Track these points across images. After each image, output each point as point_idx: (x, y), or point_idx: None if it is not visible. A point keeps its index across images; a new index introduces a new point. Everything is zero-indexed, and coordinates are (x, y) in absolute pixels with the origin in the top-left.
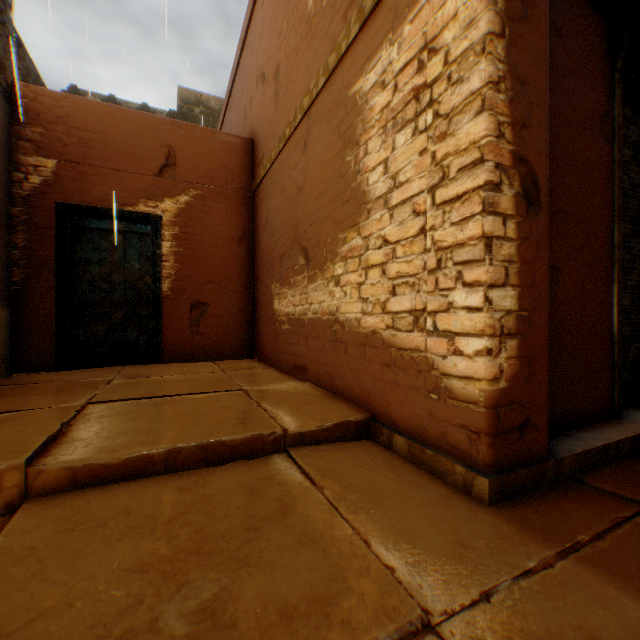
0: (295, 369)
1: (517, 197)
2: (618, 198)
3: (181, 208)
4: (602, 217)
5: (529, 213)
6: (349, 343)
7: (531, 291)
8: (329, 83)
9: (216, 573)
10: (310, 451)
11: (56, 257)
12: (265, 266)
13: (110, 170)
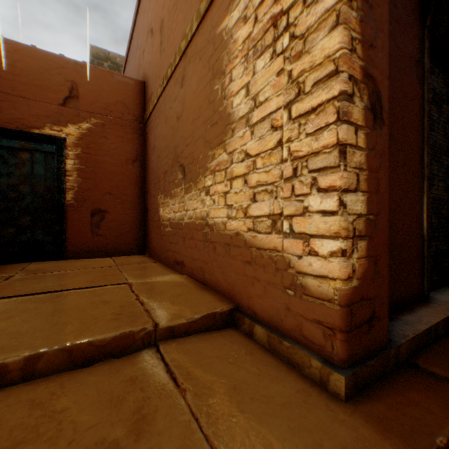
0: (175, 264)
1: (366, 110)
2: (427, 128)
3: (83, 133)
4: (416, 142)
5: (375, 126)
6: (217, 243)
7: (376, 197)
8: (201, 26)
9: None
10: (179, 344)
11: None
12: (153, 181)
13: (18, 97)
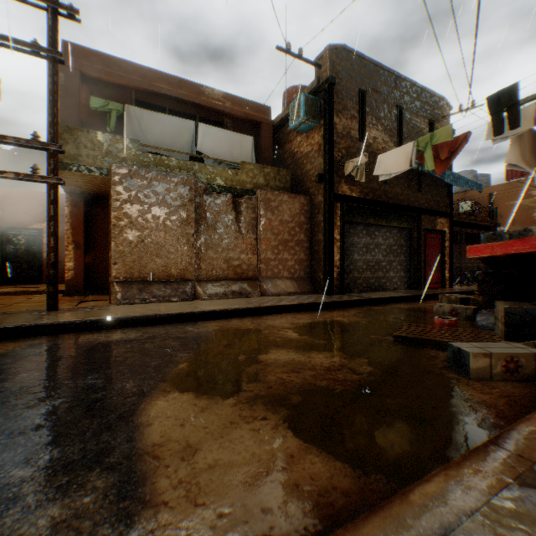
0: None
1: (75, 247)
2: None
3: None
4: None
5: (79, 250)
6: None
7: (79, 263)
8: None
9: (12, 298)
10: None
11: (2, 246)
12: None
13: (23, 213)
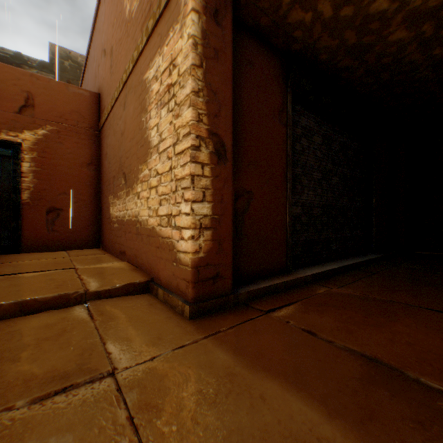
0: (120, 253)
1: (212, 154)
2: (290, 155)
3: (40, 138)
4: (281, 165)
5: (220, 163)
6: (143, 235)
7: (221, 204)
8: (135, 68)
9: None
10: (103, 302)
11: None
12: (106, 183)
13: None
